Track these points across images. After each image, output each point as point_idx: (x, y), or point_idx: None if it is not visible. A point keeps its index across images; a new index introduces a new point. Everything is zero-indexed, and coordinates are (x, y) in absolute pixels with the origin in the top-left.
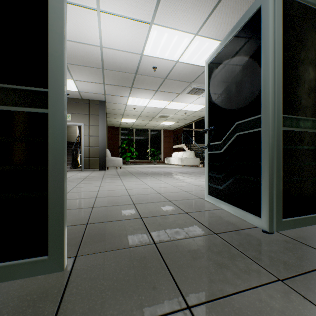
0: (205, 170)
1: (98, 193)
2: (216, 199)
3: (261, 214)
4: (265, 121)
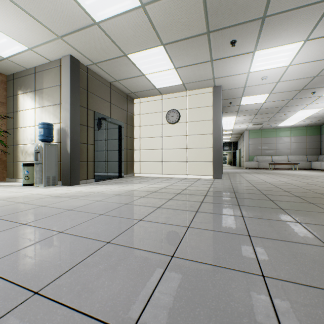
0: None
1: None
2: None
3: None
4: None
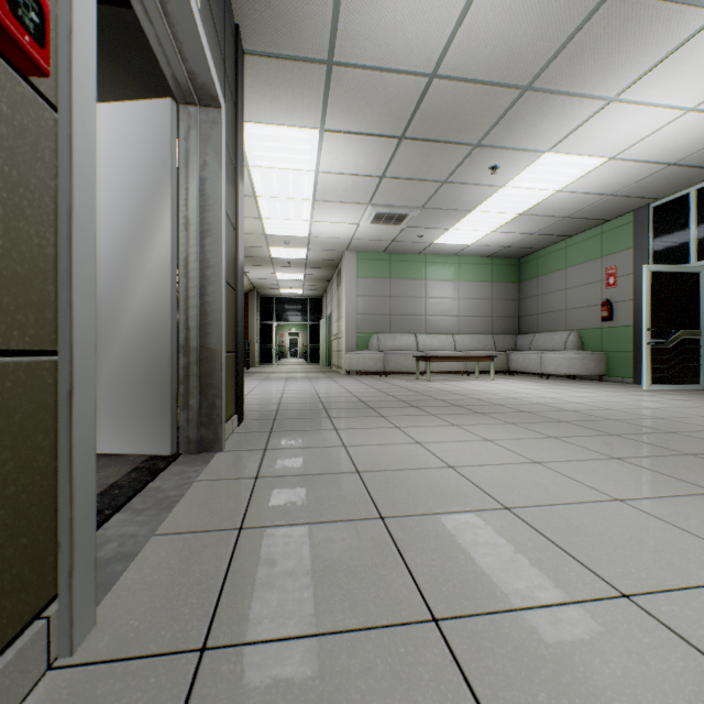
0: (645, 364)
1: (703, 406)
2: (661, 385)
3: (701, 382)
4: (703, 334)
